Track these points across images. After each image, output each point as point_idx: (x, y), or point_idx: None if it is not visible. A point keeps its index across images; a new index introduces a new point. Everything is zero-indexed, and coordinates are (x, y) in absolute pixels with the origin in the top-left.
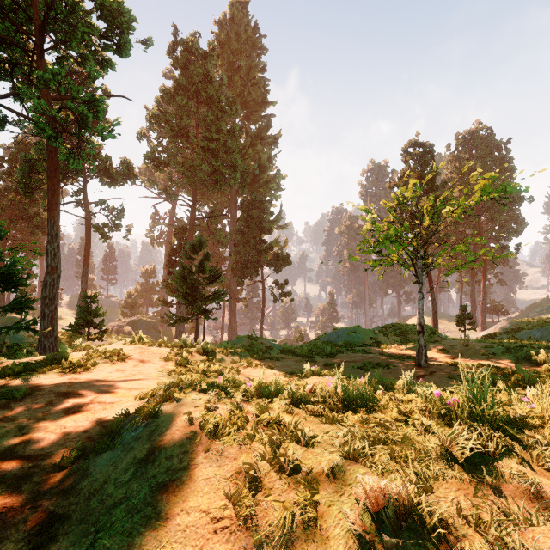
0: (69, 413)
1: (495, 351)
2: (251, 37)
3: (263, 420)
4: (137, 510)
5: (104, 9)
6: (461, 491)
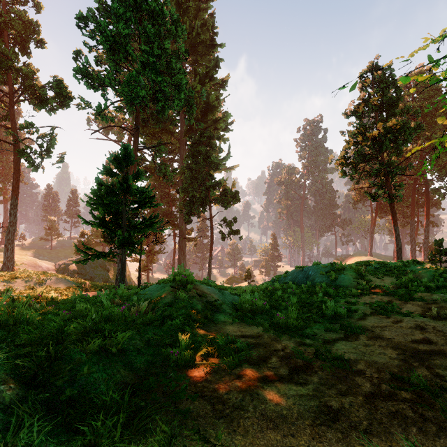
0: None
1: None
2: None
3: None
4: None
5: None
6: None
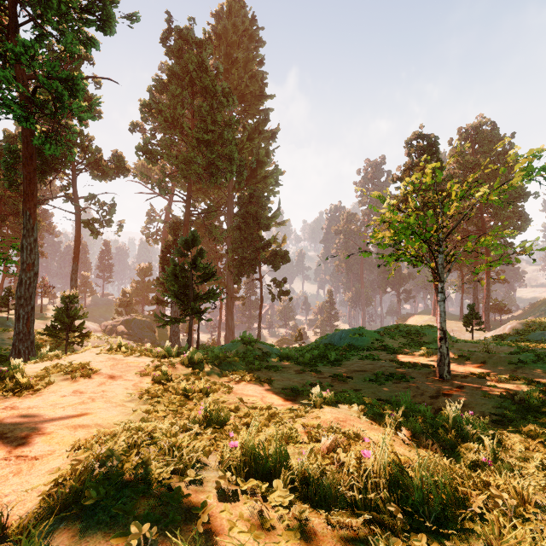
0: None
1: (523, 358)
2: (248, 29)
3: None
4: None
5: None
6: None
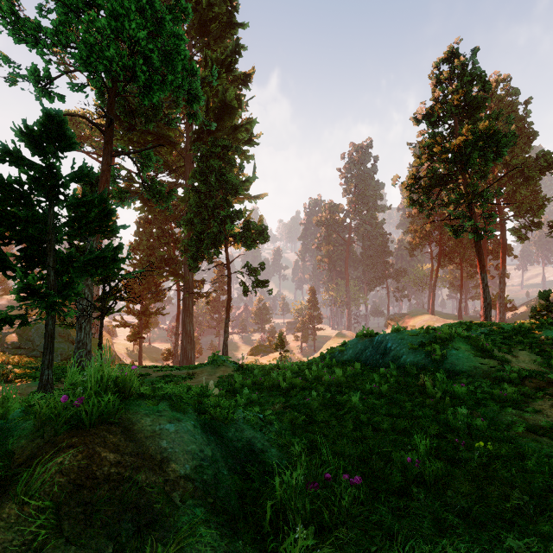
0: None
1: None
2: None
3: None
4: None
5: None
6: None
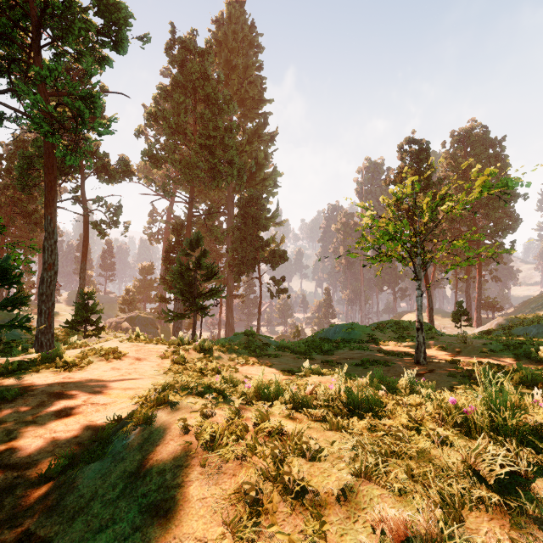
0: (60, 416)
1: (494, 348)
2: (248, 35)
3: (264, 429)
4: (124, 537)
5: (101, 5)
6: (494, 521)
